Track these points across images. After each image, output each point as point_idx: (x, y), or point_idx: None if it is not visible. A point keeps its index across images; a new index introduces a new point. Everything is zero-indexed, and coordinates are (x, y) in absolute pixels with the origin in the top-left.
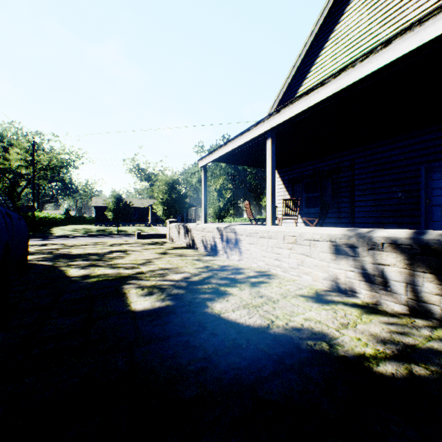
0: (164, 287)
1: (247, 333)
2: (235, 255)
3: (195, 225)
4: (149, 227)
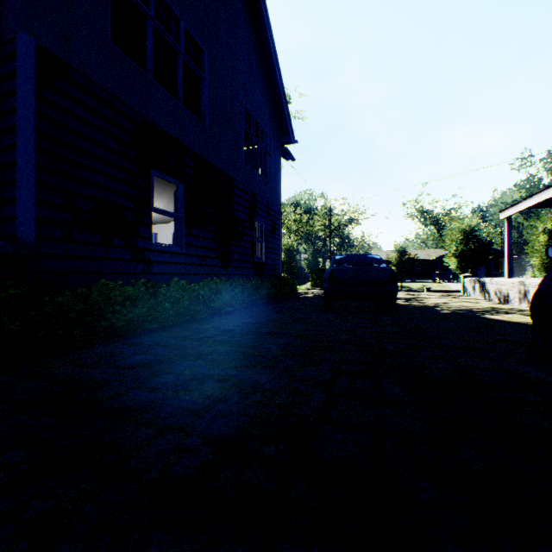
0: (456, 310)
1: (494, 319)
2: (523, 303)
3: (489, 279)
4: (436, 283)
